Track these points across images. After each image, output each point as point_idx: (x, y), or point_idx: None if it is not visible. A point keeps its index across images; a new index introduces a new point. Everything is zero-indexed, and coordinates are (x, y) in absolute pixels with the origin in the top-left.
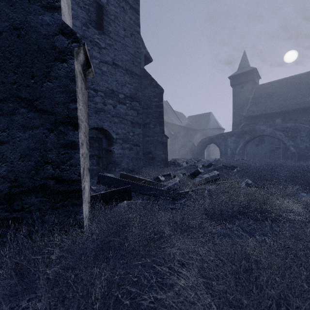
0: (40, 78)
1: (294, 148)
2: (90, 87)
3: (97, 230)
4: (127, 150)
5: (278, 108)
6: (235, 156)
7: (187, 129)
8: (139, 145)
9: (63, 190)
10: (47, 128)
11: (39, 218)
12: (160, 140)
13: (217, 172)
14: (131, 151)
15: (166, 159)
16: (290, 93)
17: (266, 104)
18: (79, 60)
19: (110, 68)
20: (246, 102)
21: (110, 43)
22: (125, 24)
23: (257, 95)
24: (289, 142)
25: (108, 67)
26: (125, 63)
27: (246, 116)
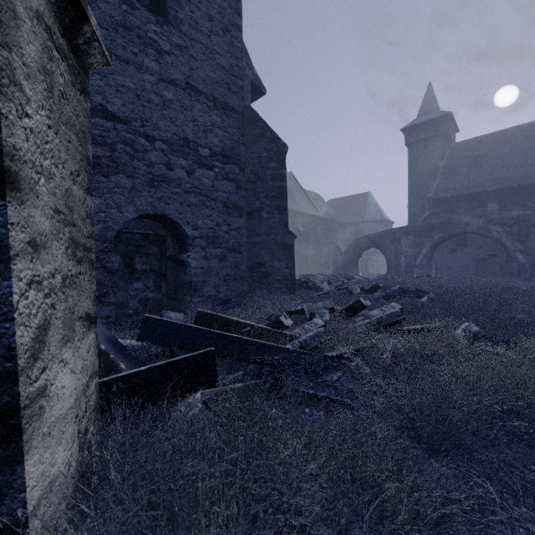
0: None
1: (524, 256)
2: (139, 132)
3: None
4: (216, 260)
5: (493, 183)
6: (414, 271)
7: (327, 222)
8: (240, 250)
9: None
10: None
11: None
12: (280, 241)
13: (399, 306)
14: (223, 262)
15: (293, 276)
16: (514, 157)
17: (470, 177)
18: None
19: (180, 94)
20: (433, 174)
21: (180, 43)
22: (212, 8)
23: (453, 160)
24: (515, 245)
25: (177, 91)
26: (211, 87)
27: (433, 198)
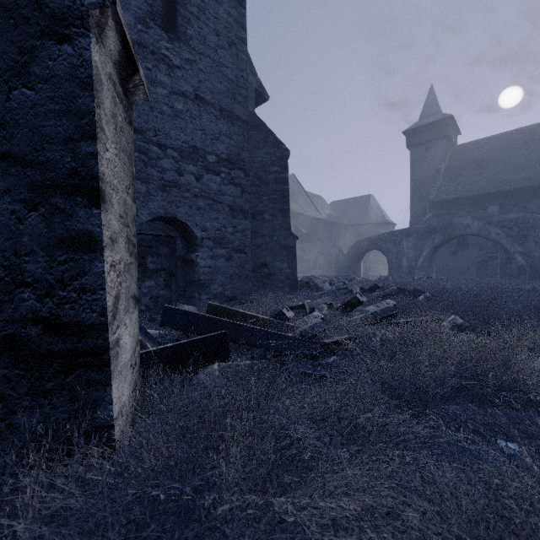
0: (5, 77)
1: (523, 257)
2: (152, 141)
3: (145, 443)
4: (223, 260)
5: (493, 186)
6: (415, 272)
7: (330, 224)
8: (244, 250)
9: (62, 350)
10: (21, 199)
11: (3, 418)
12: (282, 242)
13: (393, 302)
14: (229, 262)
15: (295, 276)
16: (514, 160)
17: (471, 180)
18: (108, 48)
19: (190, 105)
20: (434, 177)
21: (190, 58)
22: (219, 24)
23: (454, 163)
24: (515, 247)
25: (187, 103)
26: (218, 97)
27: (435, 200)
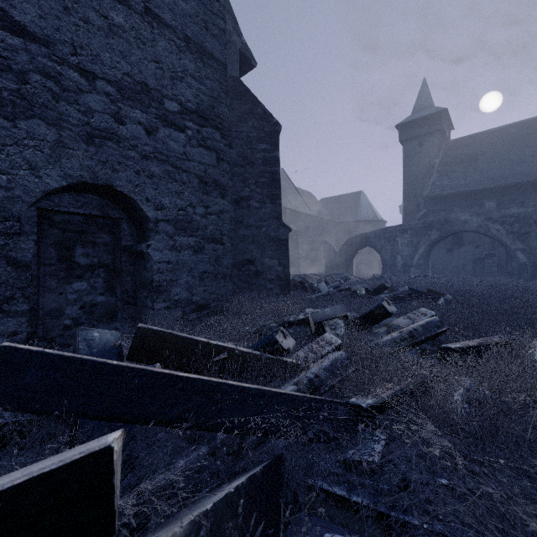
0: None
1: (525, 255)
2: (69, 62)
3: None
4: (189, 252)
5: (490, 181)
6: (410, 271)
7: (320, 221)
8: (221, 239)
9: None
10: None
11: None
12: (272, 234)
13: (431, 312)
14: (199, 255)
15: (287, 275)
16: (510, 154)
17: (467, 175)
18: None
19: (136, 21)
20: (428, 172)
21: None
22: None
23: (448, 158)
24: (516, 244)
25: (131, 16)
26: (182, 21)
27: (429, 195)
